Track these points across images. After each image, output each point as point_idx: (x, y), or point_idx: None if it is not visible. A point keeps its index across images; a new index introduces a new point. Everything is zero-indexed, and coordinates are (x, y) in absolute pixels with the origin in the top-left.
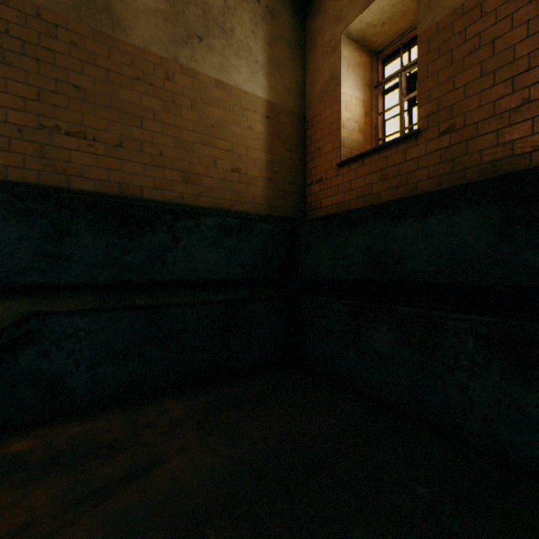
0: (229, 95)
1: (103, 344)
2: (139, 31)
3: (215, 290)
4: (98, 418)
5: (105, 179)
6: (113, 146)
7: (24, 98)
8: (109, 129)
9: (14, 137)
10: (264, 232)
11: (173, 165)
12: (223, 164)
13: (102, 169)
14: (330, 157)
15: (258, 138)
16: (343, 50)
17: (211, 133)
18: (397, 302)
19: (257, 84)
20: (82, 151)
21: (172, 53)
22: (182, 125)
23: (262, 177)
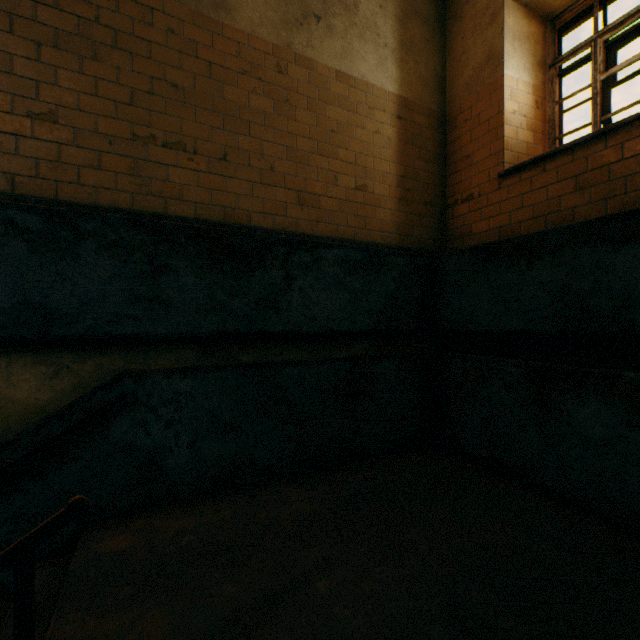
0: (352, 90)
1: (206, 413)
2: (246, 12)
3: (335, 344)
4: (204, 509)
5: (207, 202)
6: (216, 159)
7: (116, 101)
8: (212, 138)
9: (105, 151)
10: (396, 269)
11: (285, 183)
12: (345, 180)
13: (203, 189)
14: (486, 165)
15: (388, 145)
16: (506, 17)
17: (331, 140)
18: (607, 364)
19: (386, 75)
20: (180, 166)
21: (284, 38)
22: (296, 130)
23: (392, 196)
